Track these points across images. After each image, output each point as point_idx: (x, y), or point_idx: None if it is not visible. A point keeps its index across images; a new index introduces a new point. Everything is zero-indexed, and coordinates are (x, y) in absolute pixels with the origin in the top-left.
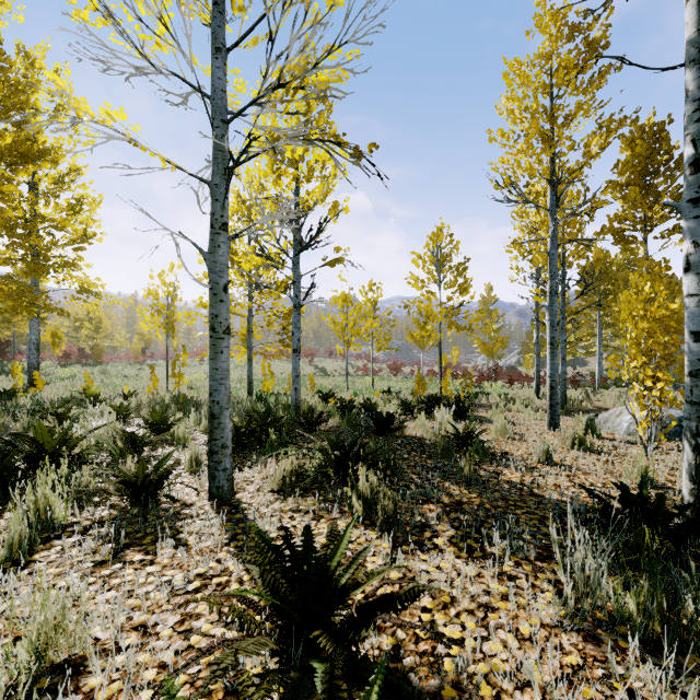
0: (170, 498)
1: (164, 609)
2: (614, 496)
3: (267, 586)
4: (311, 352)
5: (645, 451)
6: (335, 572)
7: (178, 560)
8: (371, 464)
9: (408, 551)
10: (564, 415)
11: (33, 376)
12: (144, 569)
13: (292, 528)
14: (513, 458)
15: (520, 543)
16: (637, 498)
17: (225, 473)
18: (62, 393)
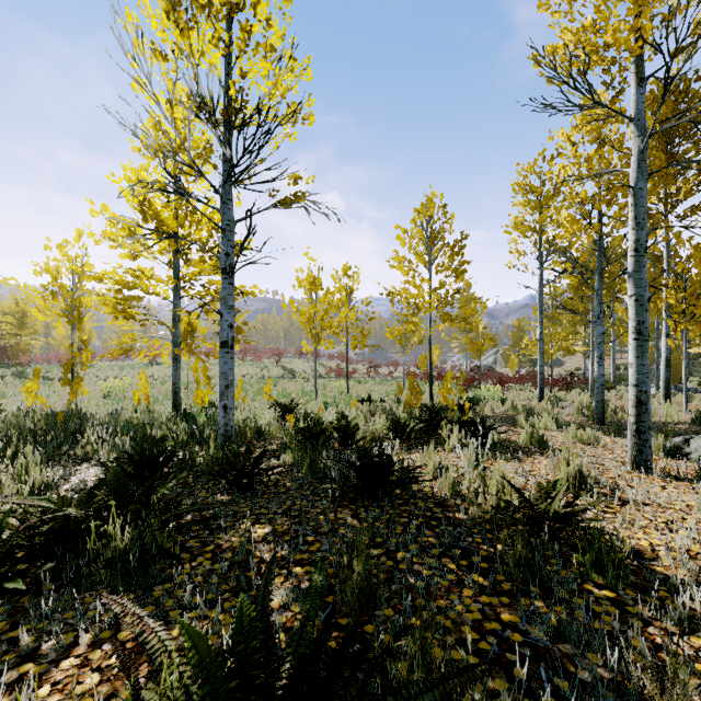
0: None
1: None
2: None
3: None
4: (278, 352)
5: None
6: None
7: None
8: None
9: None
10: (613, 434)
11: None
12: None
13: None
14: (677, 579)
15: None
16: None
17: None
18: None
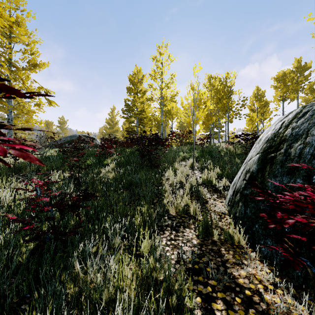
0: None
1: None
2: None
3: None
4: None
5: None
6: None
7: None
8: None
9: None
10: None
11: None
12: None
13: None
14: None
15: None
16: None
17: None
18: None
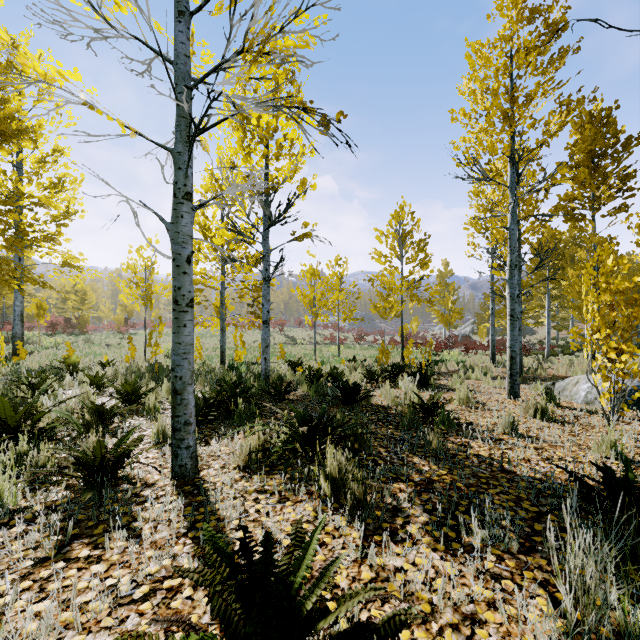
0: (127, 480)
1: (102, 626)
2: (585, 471)
3: (216, 616)
4: (281, 322)
5: (608, 421)
6: (299, 592)
7: (129, 556)
8: (339, 439)
9: (380, 542)
10: (521, 382)
11: (16, 346)
12: (89, 568)
13: (256, 514)
14: (478, 429)
15: (500, 532)
16: (622, 482)
17: (188, 450)
18: (44, 361)
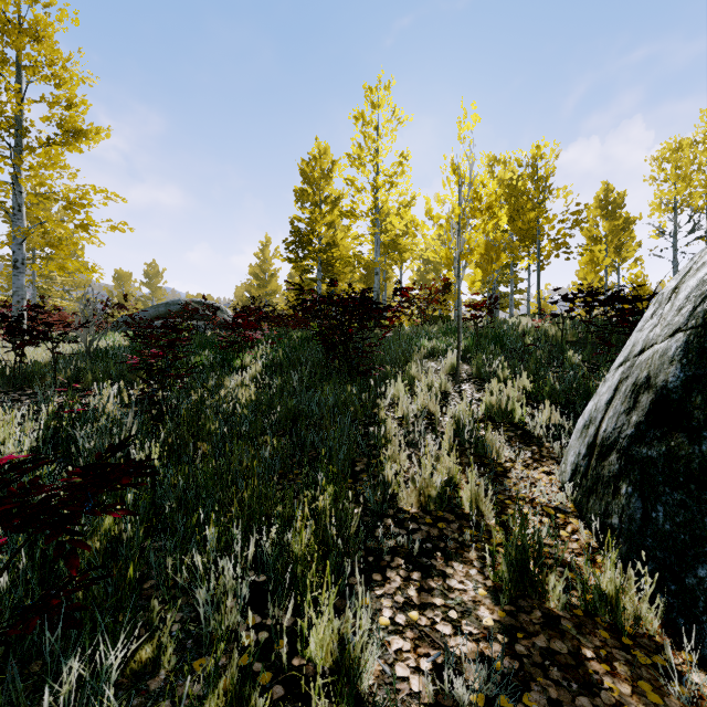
0: None
1: None
2: None
3: None
4: None
5: None
6: None
7: None
8: None
9: None
10: None
11: None
12: None
13: None
14: None
15: None
16: None
17: None
18: None
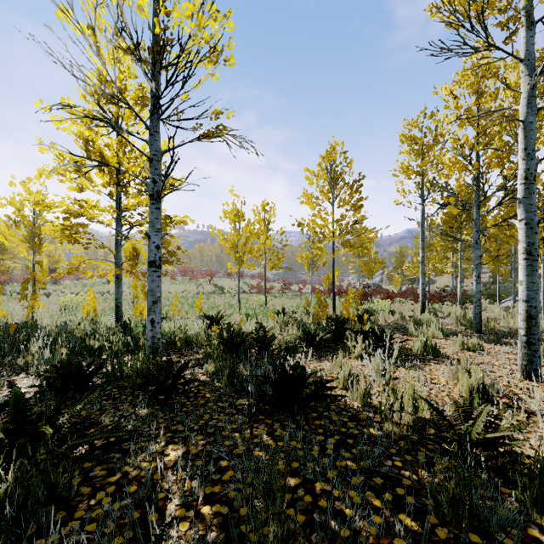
0: None
1: None
2: None
3: None
4: (211, 273)
5: None
6: None
7: None
8: None
9: None
10: (492, 342)
11: None
12: None
13: None
14: None
15: None
16: None
17: None
18: None
